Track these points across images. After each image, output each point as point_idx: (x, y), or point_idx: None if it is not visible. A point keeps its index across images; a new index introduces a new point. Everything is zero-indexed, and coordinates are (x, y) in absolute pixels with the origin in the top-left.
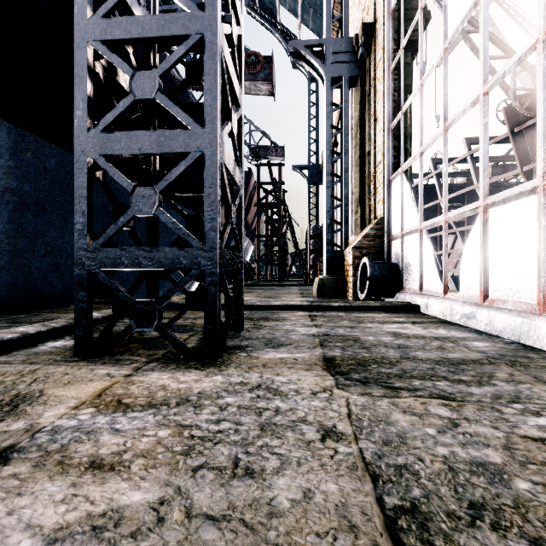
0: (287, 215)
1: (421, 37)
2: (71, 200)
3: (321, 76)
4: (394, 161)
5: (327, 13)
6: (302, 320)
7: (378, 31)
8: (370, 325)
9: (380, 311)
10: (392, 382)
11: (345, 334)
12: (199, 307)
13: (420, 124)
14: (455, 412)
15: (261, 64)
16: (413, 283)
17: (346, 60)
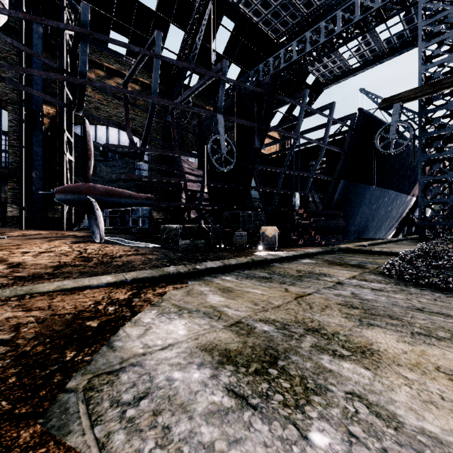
0: None
1: None
2: (362, 200)
3: None
4: None
5: None
6: None
7: None
8: None
9: None
10: None
11: None
12: (442, 236)
13: None
14: None
15: None
16: None
17: None
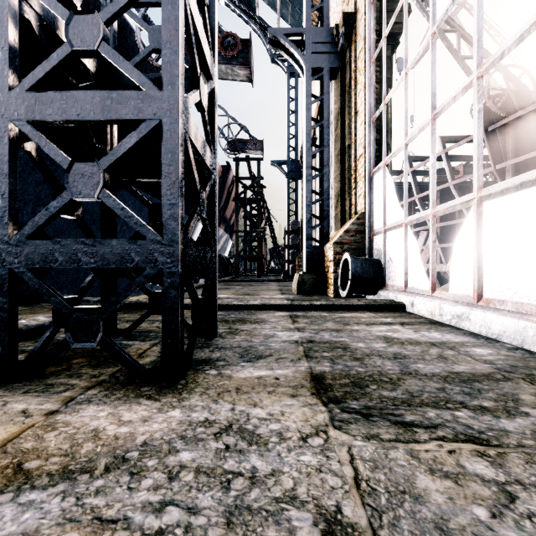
0: (265, 210)
1: (405, 23)
2: (26, 188)
3: (300, 66)
4: (375, 155)
5: (307, 1)
6: (282, 322)
7: (359, 22)
8: (357, 327)
9: (364, 310)
10: (401, 414)
11: (332, 340)
12: None
13: (404, 115)
14: (499, 469)
15: (238, 46)
16: (396, 280)
17: (327, 51)
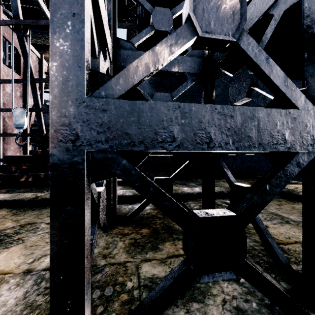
0: None
1: None
2: None
3: None
4: None
5: None
6: None
7: None
8: None
9: None
10: None
11: None
12: None
13: None
14: None
15: None
16: None
17: None
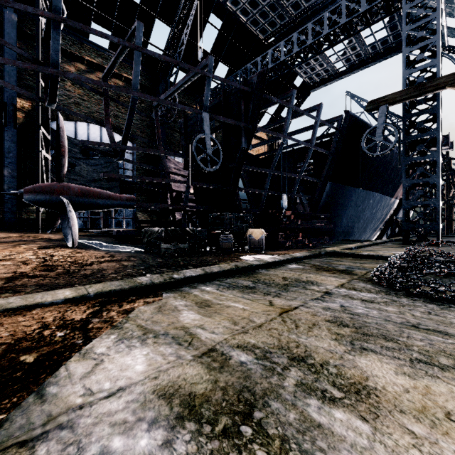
0: (454, 180)
1: None
2: (348, 202)
3: None
4: None
5: None
6: None
7: None
8: None
9: None
10: None
11: None
12: (425, 238)
13: None
14: None
15: (442, 141)
16: None
17: None
